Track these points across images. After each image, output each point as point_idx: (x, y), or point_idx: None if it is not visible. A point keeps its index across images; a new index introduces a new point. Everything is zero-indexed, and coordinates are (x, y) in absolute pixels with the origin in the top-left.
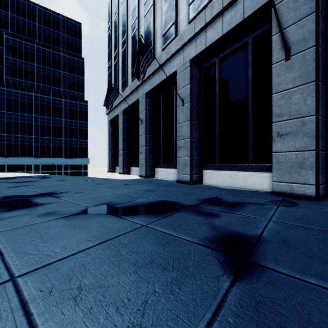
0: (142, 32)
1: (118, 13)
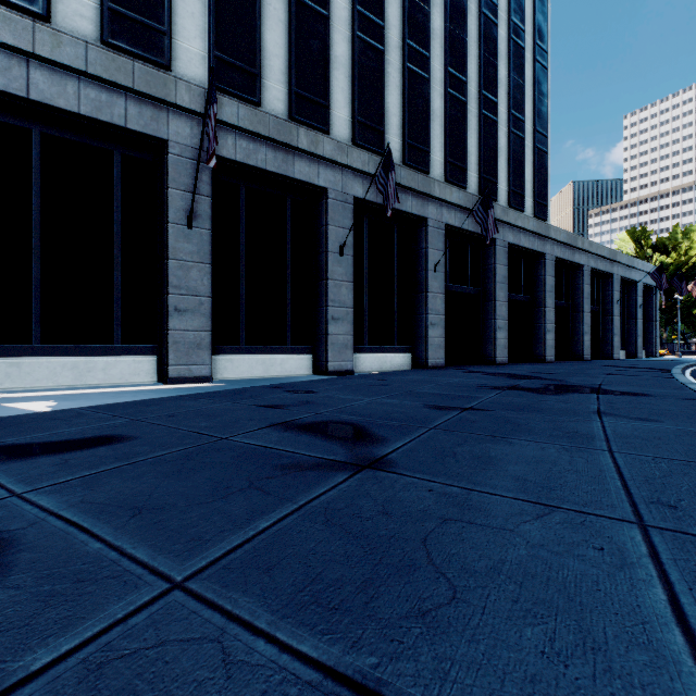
0: None
1: None
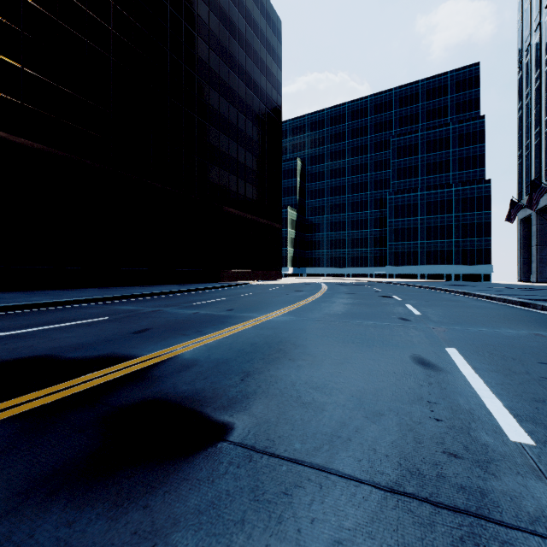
0: None
1: (529, 97)
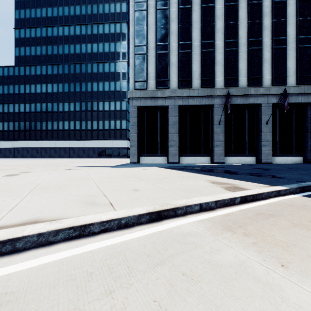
0: (220, 58)
1: (169, 8)
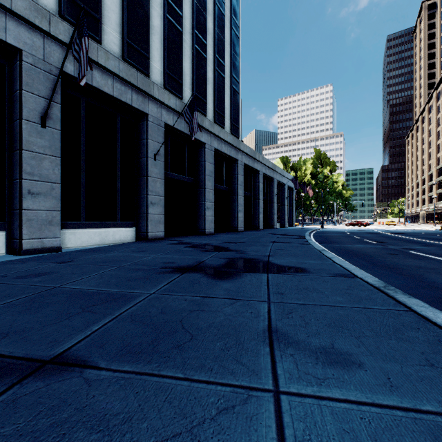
0: None
1: None
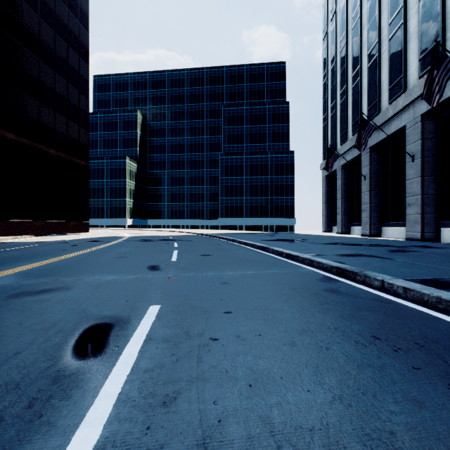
0: (365, 83)
1: (335, 61)
